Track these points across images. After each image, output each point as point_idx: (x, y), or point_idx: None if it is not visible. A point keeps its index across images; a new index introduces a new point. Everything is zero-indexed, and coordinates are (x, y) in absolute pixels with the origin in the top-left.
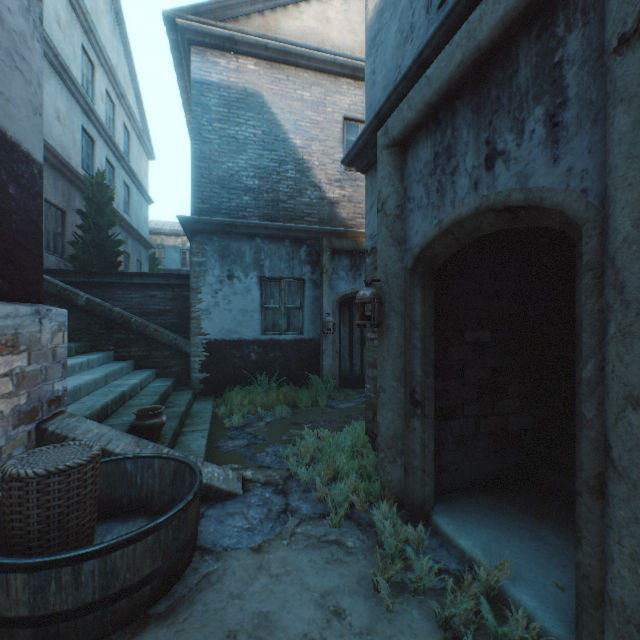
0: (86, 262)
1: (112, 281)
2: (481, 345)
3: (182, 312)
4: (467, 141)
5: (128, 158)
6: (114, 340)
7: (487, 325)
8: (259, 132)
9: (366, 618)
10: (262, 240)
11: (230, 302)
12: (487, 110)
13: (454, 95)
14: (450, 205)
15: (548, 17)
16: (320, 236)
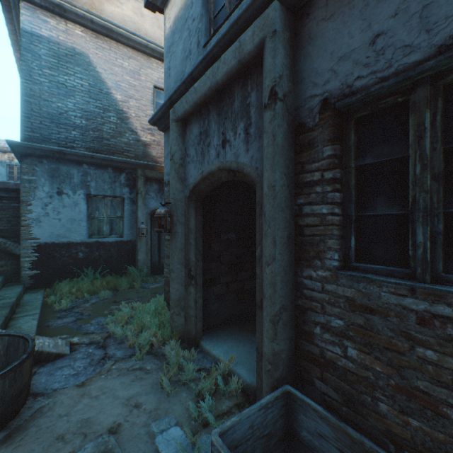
0: None
1: None
2: (230, 242)
3: (11, 220)
4: (215, 130)
5: None
6: None
7: (233, 230)
8: (86, 84)
9: (155, 403)
10: (89, 166)
11: (60, 213)
12: (223, 116)
13: (209, 102)
14: (207, 163)
15: (245, 80)
16: (136, 167)
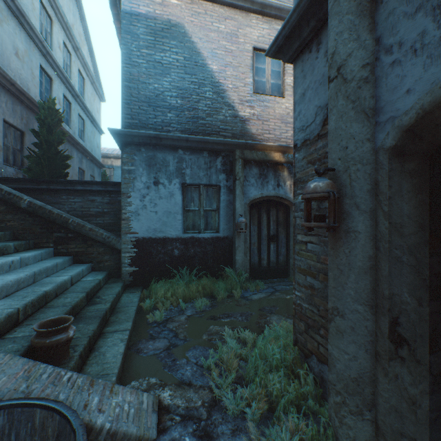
0: (38, 172)
1: (57, 188)
2: None
3: (117, 214)
4: None
5: (83, 98)
6: (54, 238)
7: None
8: (181, 58)
9: None
10: (184, 151)
11: (156, 205)
12: None
13: None
14: None
15: None
16: (233, 148)
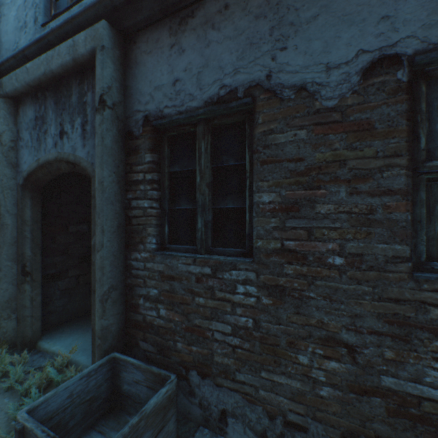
0: None
1: None
2: (81, 234)
3: None
4: (52, 118)
5: None
6: None
7: (86, 222)
8: None
9: None
10: None
11: None
12: (61, 107)
13: (46, 88)
14: (44, 151)
15: (83, 78)
16: None
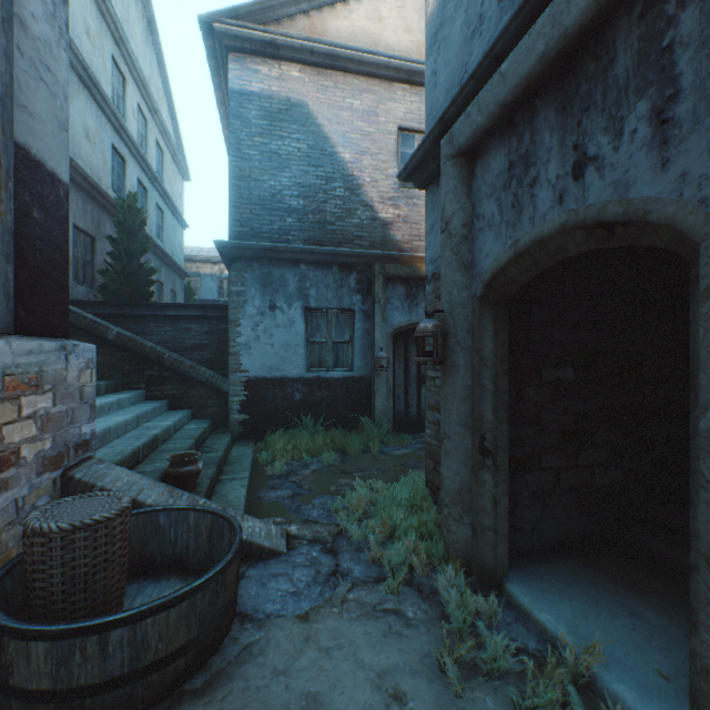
0: (117, 292)
1: (144, 313)
2: (562, 385)
3: (219, 347)
4: (550, 146)
5: (161, 179)
6: (146, 378)
7: (569, 362)
8: (304, 146)
9: (431, 705)
10: (307, 266)
11: (272, 336)
12: (575, 109)
13: (533, 93)
14: (528, 222)
15: None
16: (372, 261)
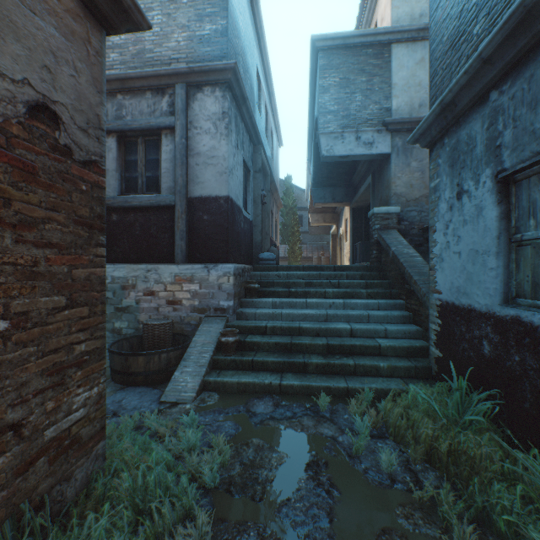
0: None
1: None
2: None
3: None
4: None
5: None
6: (405, 290)
7: None
8: None
9: None
10: (498, 90)
11: (459, 239)
12: None
13: None
14: None
15: None
16: None
